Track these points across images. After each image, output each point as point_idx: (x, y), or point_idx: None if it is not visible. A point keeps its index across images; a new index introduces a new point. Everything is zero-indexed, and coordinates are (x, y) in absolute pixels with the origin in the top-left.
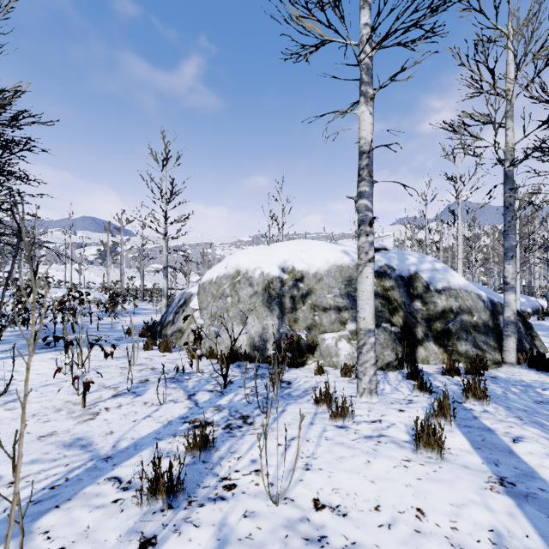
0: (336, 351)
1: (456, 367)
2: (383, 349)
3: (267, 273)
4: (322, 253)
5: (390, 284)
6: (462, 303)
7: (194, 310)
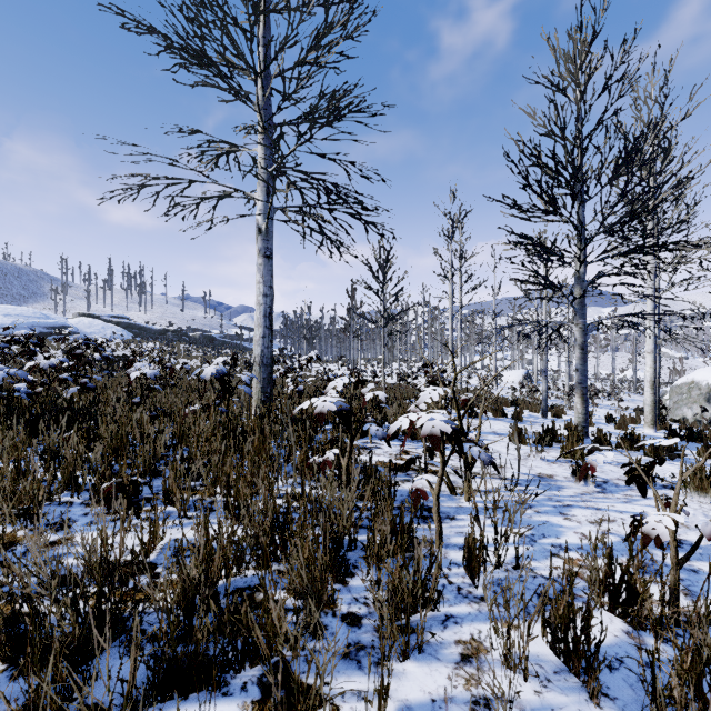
0: None
1: None
2: None
3: (710, 384)
4: None
5: None
6: None
7: (666, 400)
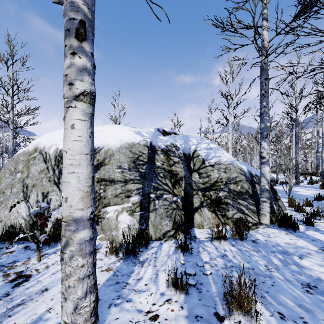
0: (116, 224)
1: (224, 234)
2: (162, 219)
3: (60, 149)
4: (118, 133)
5: (174, 160)
6: (230, 175)
7: None
